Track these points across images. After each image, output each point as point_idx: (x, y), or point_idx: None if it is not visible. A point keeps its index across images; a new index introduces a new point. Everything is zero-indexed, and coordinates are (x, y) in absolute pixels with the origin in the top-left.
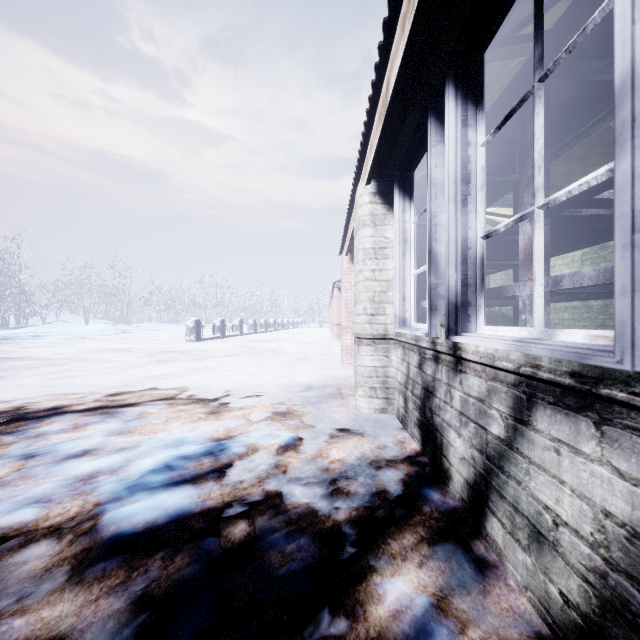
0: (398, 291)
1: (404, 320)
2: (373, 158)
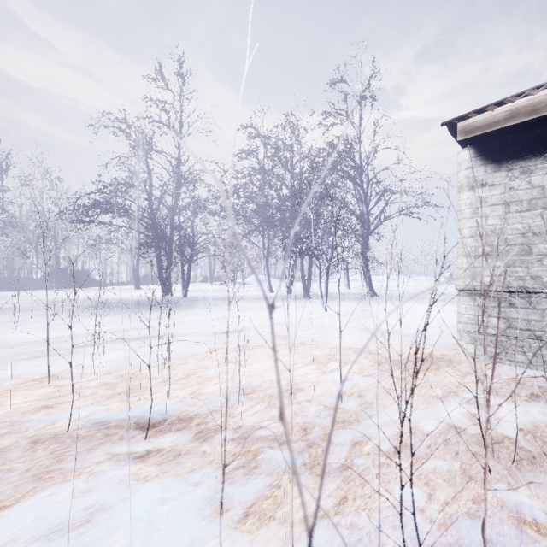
0: None
1: None
2: None
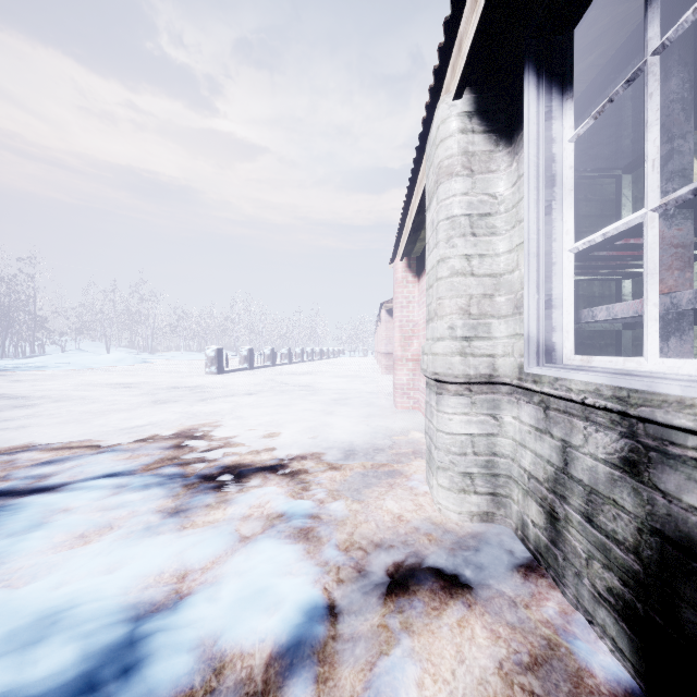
0: (535, 288)
1: (549, 348)
2: (485, 2)
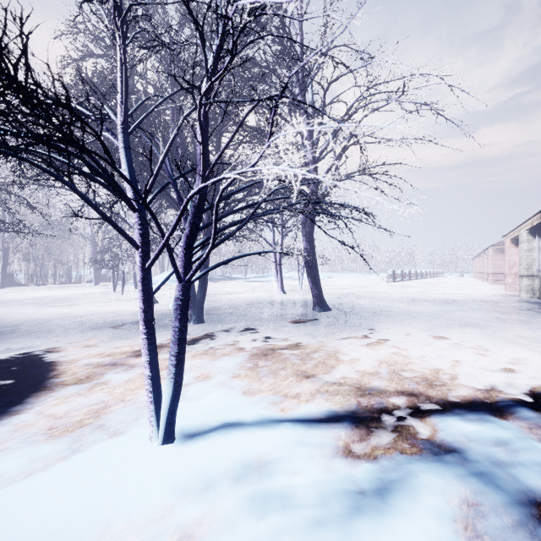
0: (537, 263)
1: (539, 270)
2: (528, 228)
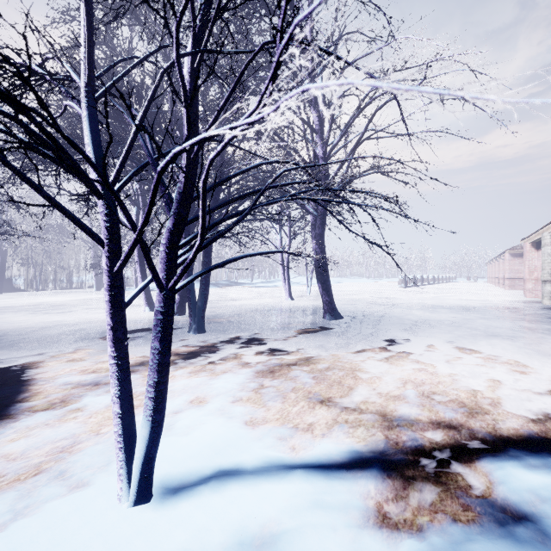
0: None
1: None
2: None
